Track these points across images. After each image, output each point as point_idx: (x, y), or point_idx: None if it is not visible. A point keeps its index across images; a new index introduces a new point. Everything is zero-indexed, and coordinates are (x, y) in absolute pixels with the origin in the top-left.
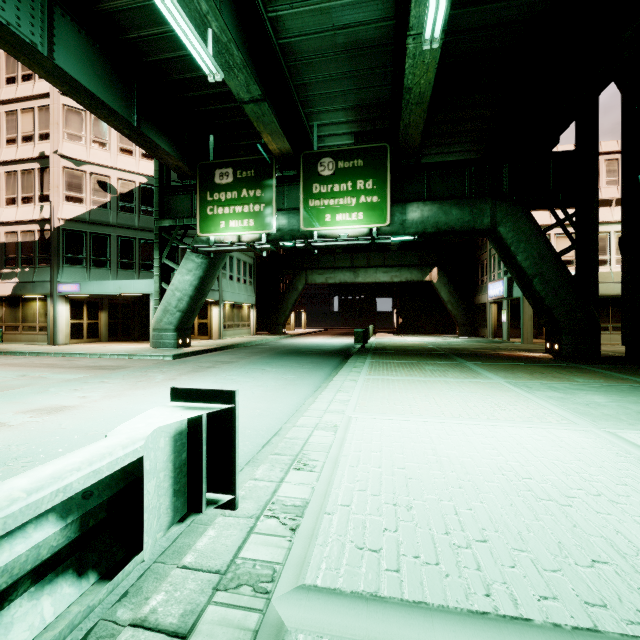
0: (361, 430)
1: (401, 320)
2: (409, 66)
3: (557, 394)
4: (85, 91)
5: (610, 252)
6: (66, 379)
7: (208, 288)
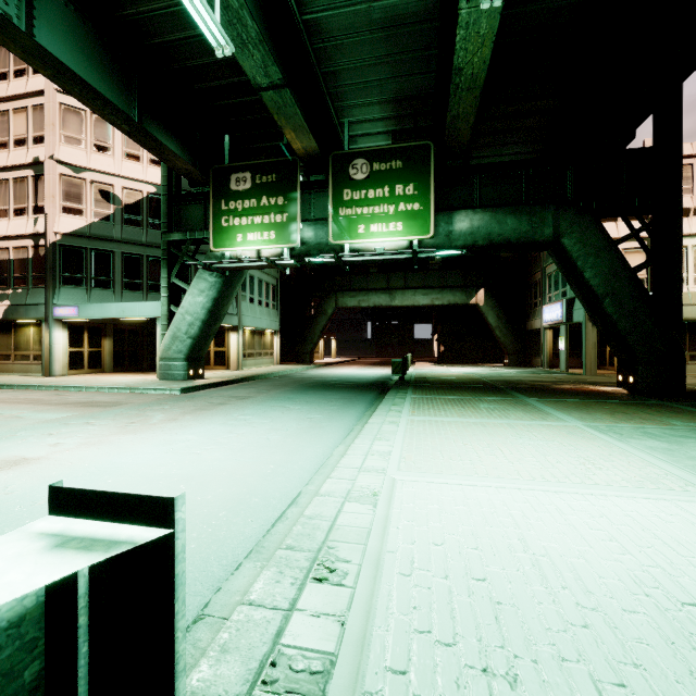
0: (411, 502)
1: (443, 348)
2: (460, 39)
3: (659, 444)
4: (73, 76)
5: (687, 269)
6: (45, 419)
7: (223, 311)
